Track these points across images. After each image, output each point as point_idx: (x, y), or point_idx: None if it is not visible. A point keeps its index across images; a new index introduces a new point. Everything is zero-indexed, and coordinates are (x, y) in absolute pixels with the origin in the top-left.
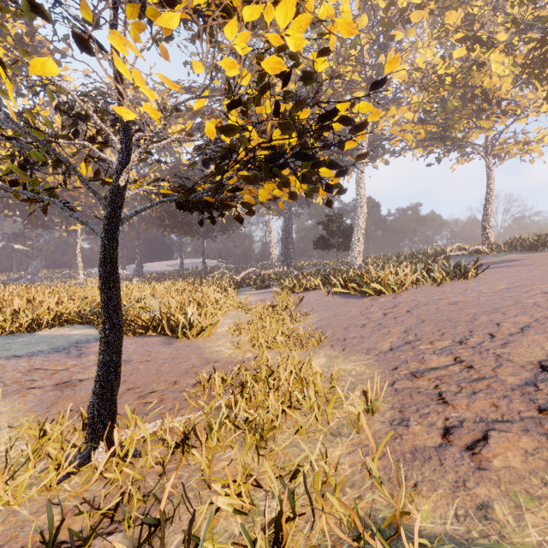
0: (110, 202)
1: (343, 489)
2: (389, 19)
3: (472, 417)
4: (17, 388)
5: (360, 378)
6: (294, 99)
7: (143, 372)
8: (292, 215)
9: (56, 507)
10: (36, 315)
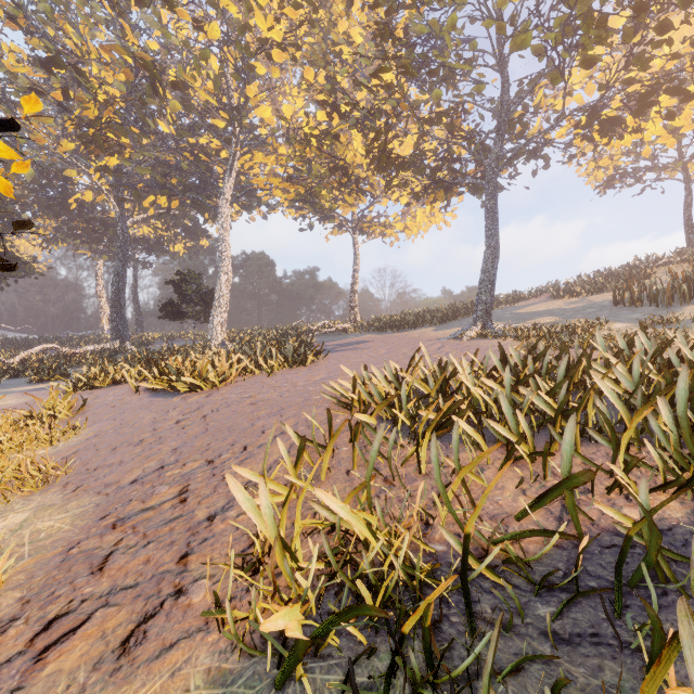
0: None
1: None
2: (247, 44)
3: (105, 589)
4: None
5: (39, 546)
6: None
7: None
8: (137, 264)
9: None
10: None
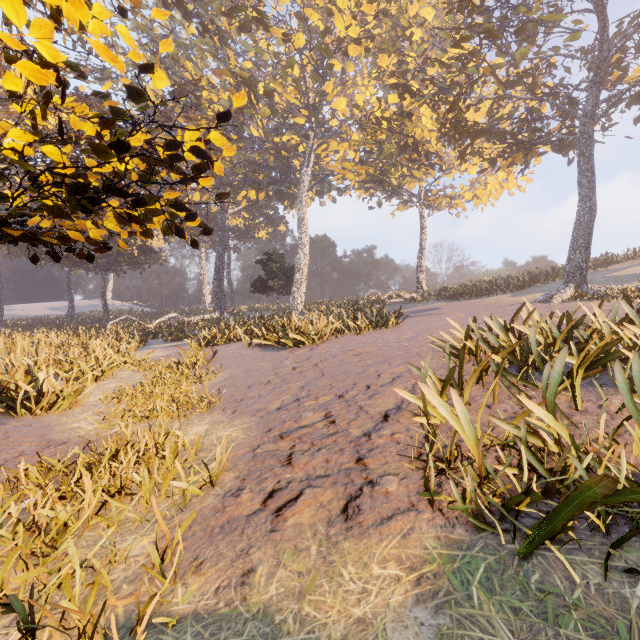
0: None
1: (120, 587)
2: (326, 45)
3: (301, 476)
4: None
5: (228, 446)
6: (129, 117)
7: None
8: (230, 249)
9: None
10: None
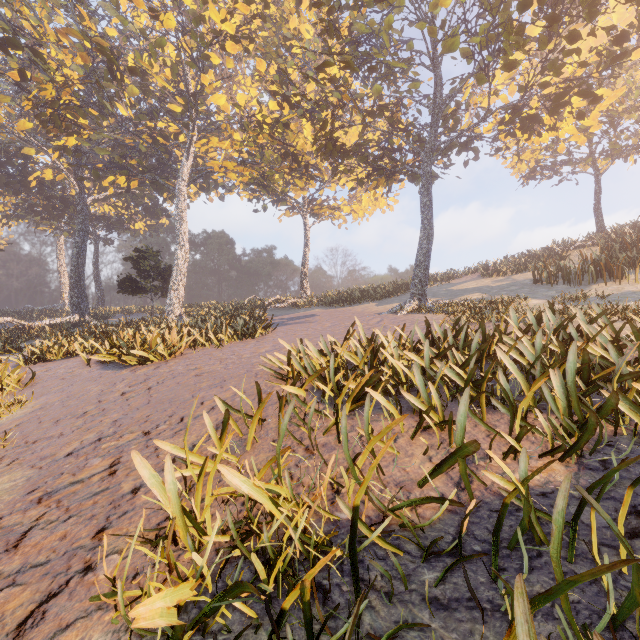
0: None
1: None
2: (201, 34)
3: (15, 567)
4: None
5: None
6: None
7: None
8: (98, 241)
9: None
10: None
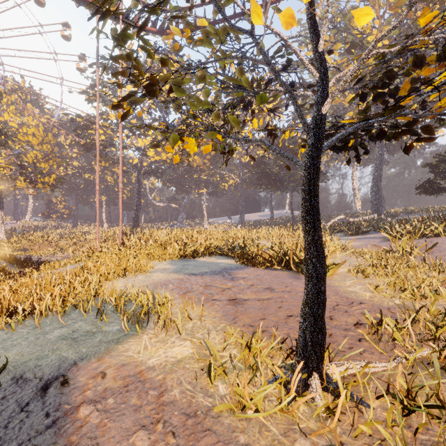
0: (314, 131)
1: None
2: None
3: None
4: (205, 298)
5: None
6: None
7: (290, 301)
8: None
9: (303, 438)
10: (195, 247)
